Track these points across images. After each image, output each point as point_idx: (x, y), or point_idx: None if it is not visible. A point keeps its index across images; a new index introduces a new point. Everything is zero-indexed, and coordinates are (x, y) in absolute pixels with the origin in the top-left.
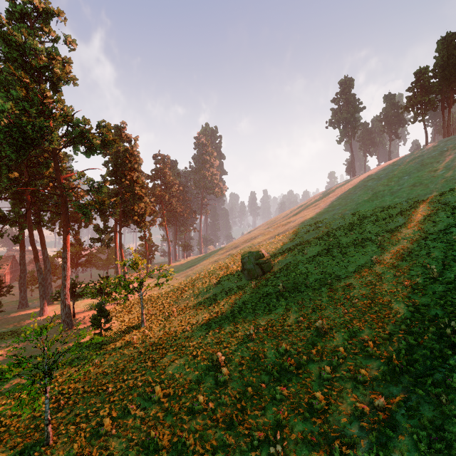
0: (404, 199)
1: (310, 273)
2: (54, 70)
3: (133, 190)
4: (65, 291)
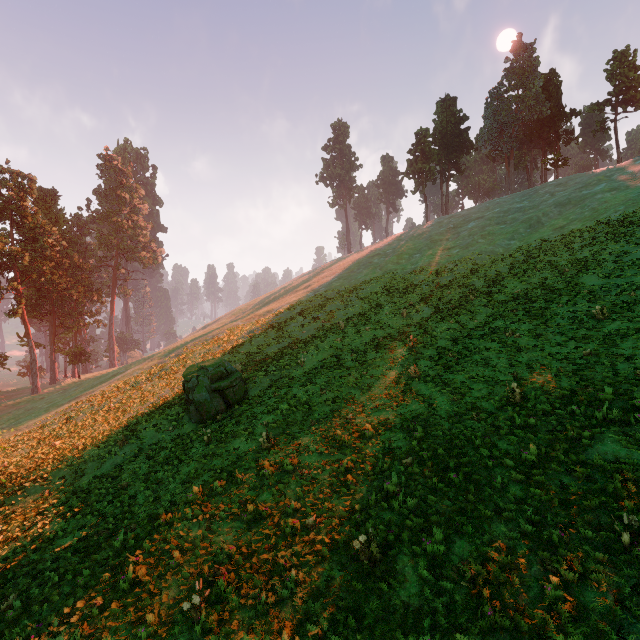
0: (423, 282)
1: (314, 403)
2: None
3: None
4: None
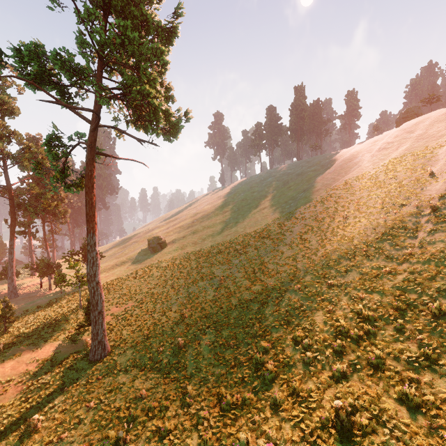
0: (236, 208)
1: (186, 246)
2: (13, 112)
3: (56, 193)
4: (12, 270)
